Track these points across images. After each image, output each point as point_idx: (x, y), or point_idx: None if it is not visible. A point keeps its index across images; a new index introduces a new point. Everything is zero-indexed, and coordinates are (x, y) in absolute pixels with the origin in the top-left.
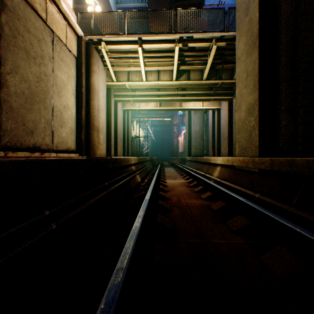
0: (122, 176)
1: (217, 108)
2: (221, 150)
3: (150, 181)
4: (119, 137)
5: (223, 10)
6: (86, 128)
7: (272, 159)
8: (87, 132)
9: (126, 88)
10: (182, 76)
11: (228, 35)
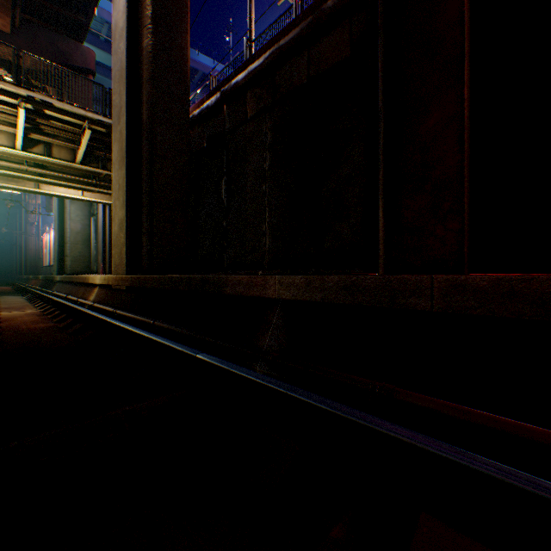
0: None
1: (109, 203)
2: None
3: None
4: None
5: (103, 87)
6: None
7: (133, 276)
8: None
9: None
10: (39, 147)
11: (110, 122)
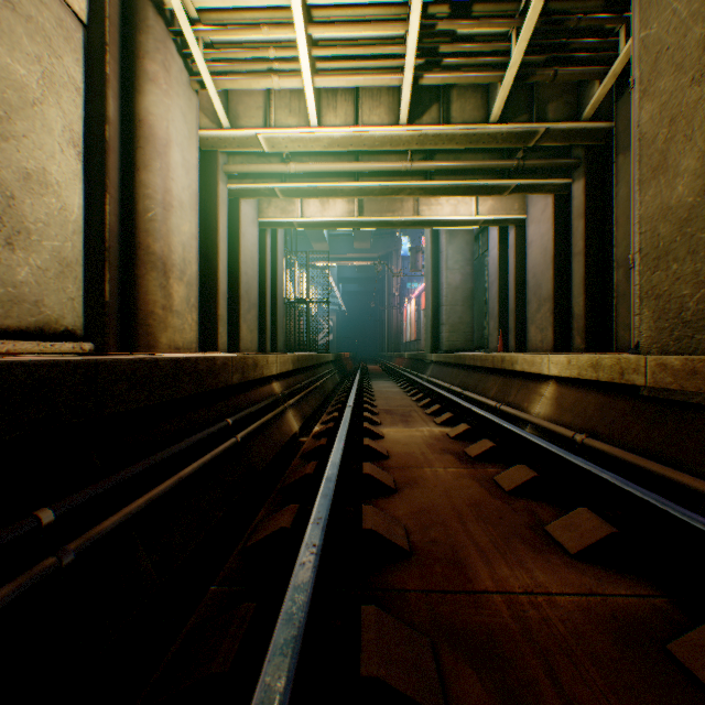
0: (212, 431)
1: (516, 219)
2: (528, 335)
3: (329, 434)
4: (247, 298)
5: None
6: (121, 261)
7: None
8: (126, 272)
9: (265, 156)
10: (428, 113)
11: None
